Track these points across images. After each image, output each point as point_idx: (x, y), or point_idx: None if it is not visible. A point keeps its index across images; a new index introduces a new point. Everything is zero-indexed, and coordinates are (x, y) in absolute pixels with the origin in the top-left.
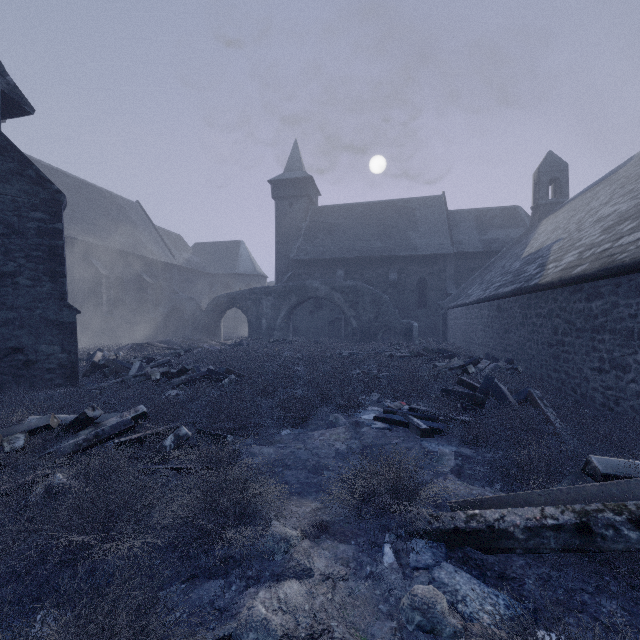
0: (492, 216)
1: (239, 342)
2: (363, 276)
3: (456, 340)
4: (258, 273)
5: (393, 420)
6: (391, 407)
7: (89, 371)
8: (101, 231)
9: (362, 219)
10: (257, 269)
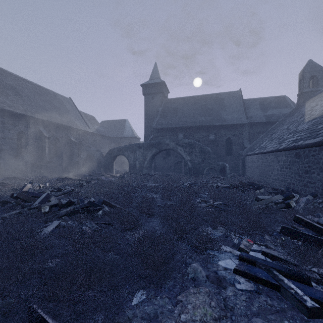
0: (270, 101)
1: (122, 175)
2: (194, 137)
3: (253, 175)
4: (135, 136)
5: (259, 278)
6: (242, 248)
7: (2, 202)
8: (46, 112)
9: (193, 105)
10: (135, 134)
